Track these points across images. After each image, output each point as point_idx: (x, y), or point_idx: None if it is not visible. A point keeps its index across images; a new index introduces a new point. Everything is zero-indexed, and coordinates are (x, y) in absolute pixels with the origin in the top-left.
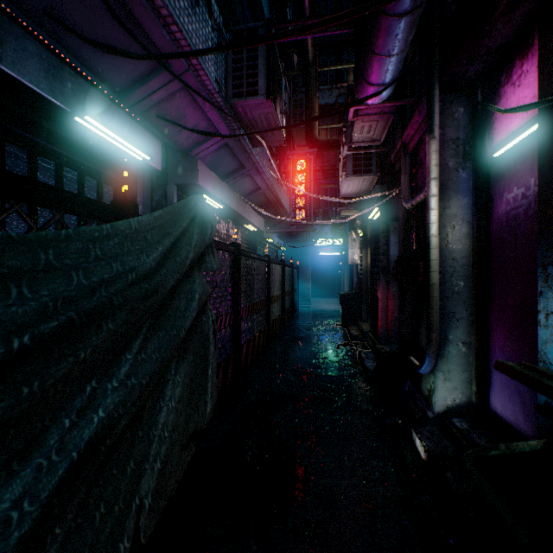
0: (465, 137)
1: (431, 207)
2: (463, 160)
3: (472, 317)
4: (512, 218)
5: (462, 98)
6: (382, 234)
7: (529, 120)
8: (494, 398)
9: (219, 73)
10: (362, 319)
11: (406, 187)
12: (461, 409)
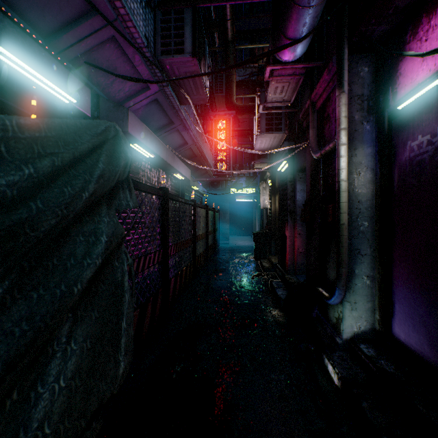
0: (369, 94)
1: (341, 155)
2: (367, 114)
3: (375, 253)
4: (417, 163)
5: (367, 59)
6: (289, 183)
7: (437, 70)
8: (397, 326)
9: (148, 29)
10: (271, 253)
11: (314, 140)
12: (366, 335)
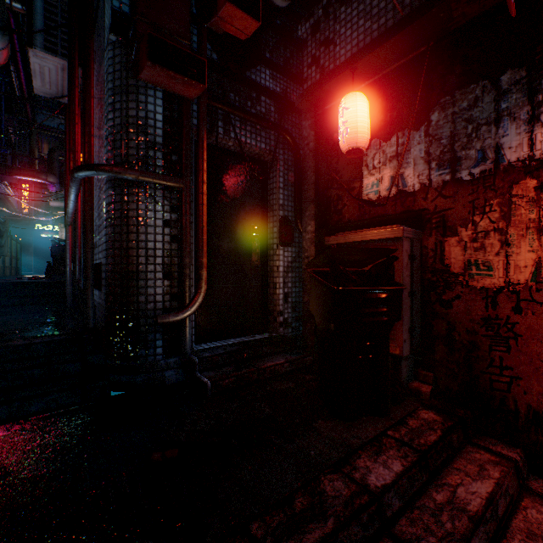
0: None
1: None
2: None
3: None
4: None
5: None
6: None
7: None
8: None
9: None
10: None
11: None
12: None
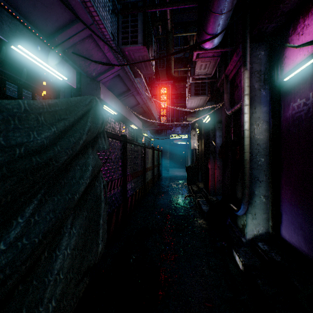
0: (265, 70)
1: (245, 112)
2: (264, 83)
3: (269, 180)
4: (296, 118)
5: (263, 46)
6: (211, 131)
7: (309, 55)
8: (284, 230)
9: (113, 28)
10: (199, 180)
11: (227, 102)
12: (263, 237)
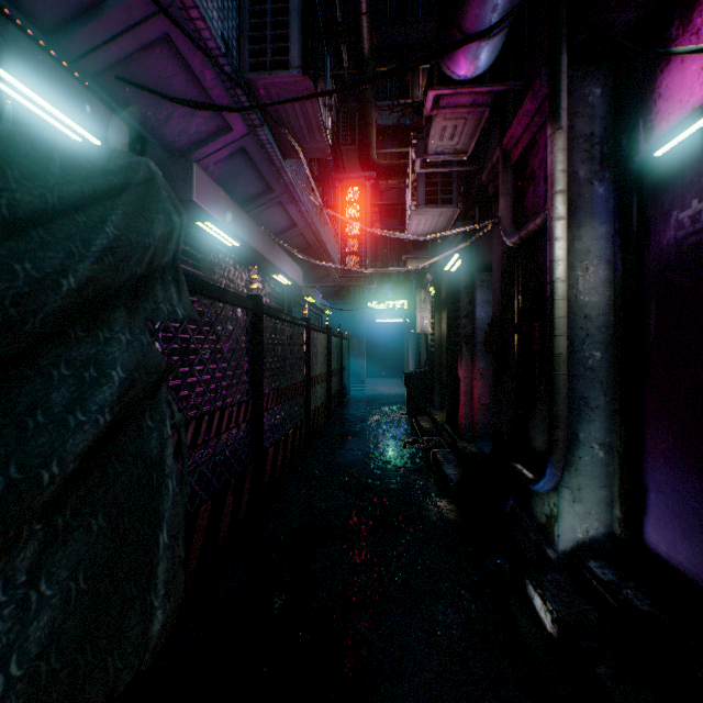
0: (603, 133)
1: (557, 236)
2: (600, 167)
3: (613, 405)
4: (690, 248)
5: (599, 74)
6: (465, 290)
7: None
8: (653, 531)
9: (228, 27)
10: (434, 406)
11: (508, 216)
12: (598, 545)
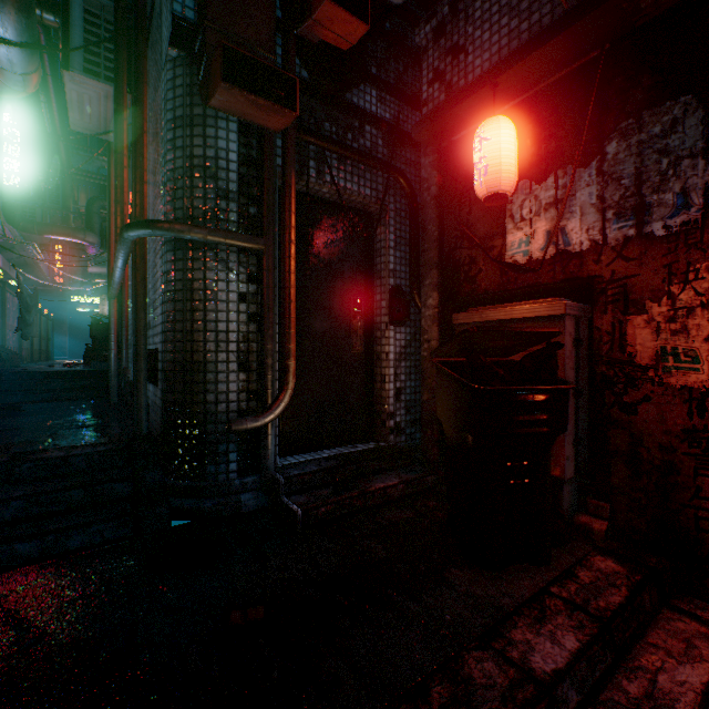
0: None
1: None
2: None
3: None
4: None
5: None
6: None
7: None
8: None
9: None
10: None
11: None
12: None
